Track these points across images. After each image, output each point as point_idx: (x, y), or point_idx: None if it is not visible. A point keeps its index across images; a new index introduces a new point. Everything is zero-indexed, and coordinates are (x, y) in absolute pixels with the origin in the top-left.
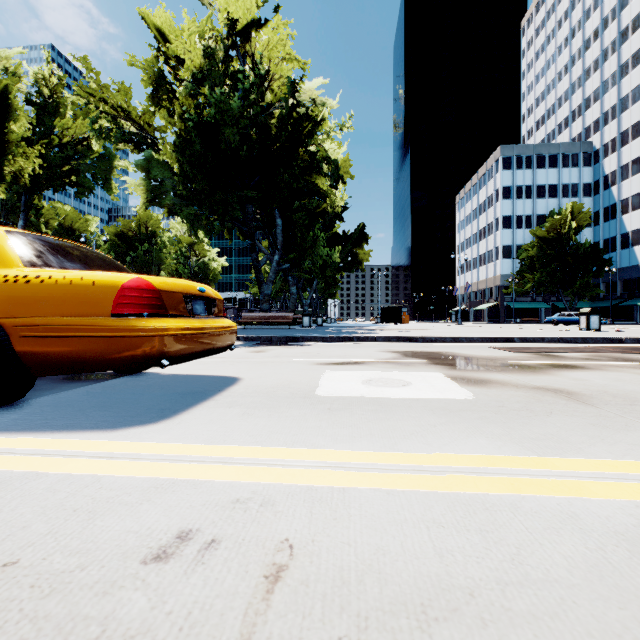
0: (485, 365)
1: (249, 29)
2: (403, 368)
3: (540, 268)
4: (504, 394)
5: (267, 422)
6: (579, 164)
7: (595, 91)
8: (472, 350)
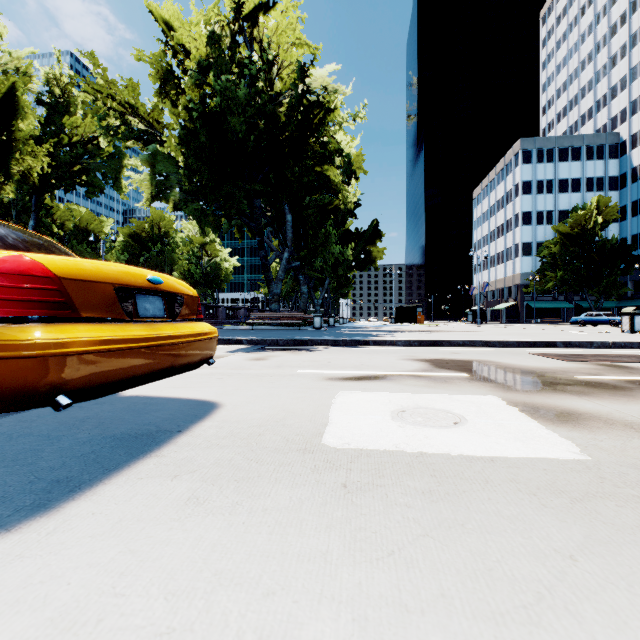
0: (549, 382)
1: (257, 12)
2: (441, 387)
3: (563, 266)
4: (629, 447)
5: (222, 532)
6: (604, 156)
7: (622, 79)
8: (514, 358)
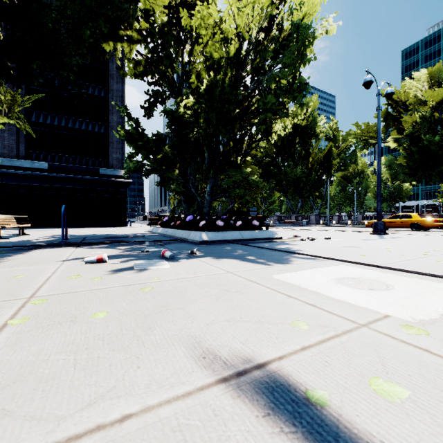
0: None
1: None
2: None
3: None
4: None
5: None
6: None
7: None
8: None
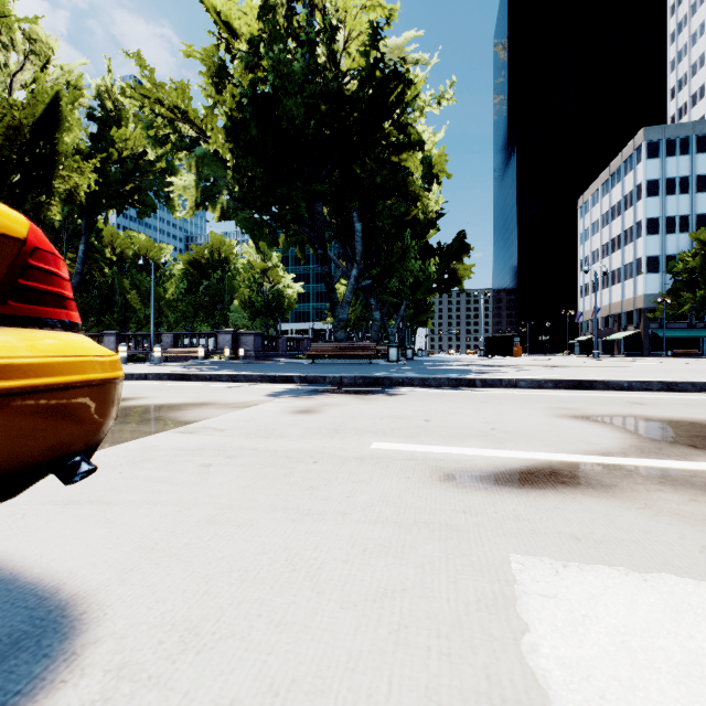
0: None
1: None
2: None
3: (704, 284)
4: None
5: None
6: None
7: None
8: None
